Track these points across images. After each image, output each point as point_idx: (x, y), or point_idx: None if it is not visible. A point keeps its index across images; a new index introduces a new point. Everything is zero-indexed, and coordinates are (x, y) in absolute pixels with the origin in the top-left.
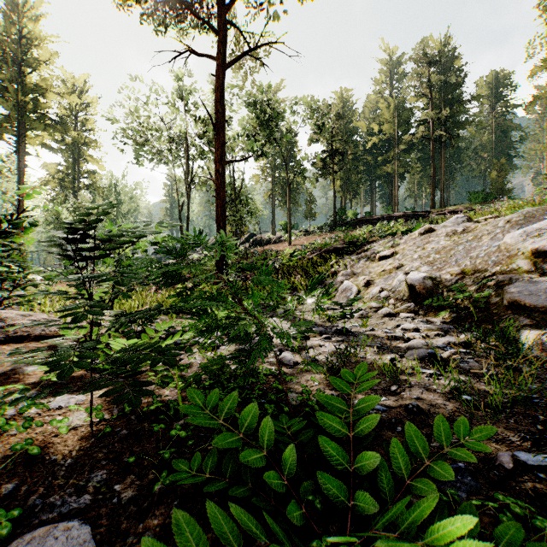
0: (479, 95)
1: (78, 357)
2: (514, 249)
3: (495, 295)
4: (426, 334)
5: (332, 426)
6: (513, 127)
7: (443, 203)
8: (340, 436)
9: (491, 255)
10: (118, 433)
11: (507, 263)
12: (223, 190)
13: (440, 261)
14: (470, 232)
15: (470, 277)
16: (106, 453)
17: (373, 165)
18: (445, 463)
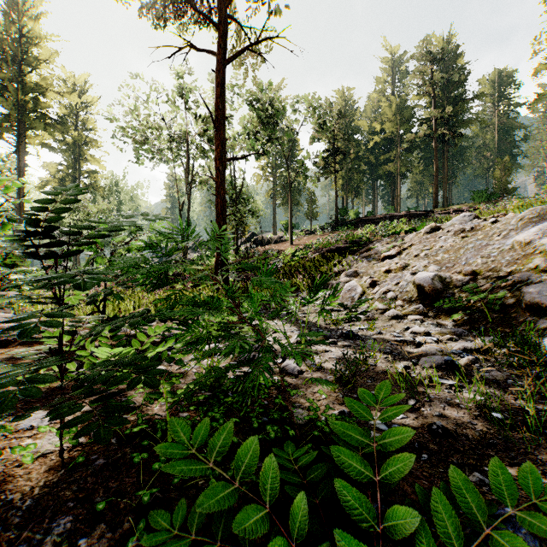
0: (482, 93)
1: (28, 381)
2: (530, 247)
3: (510, 296)
4: (438, 338)
5: (352, 466)
6: (516, 126)
7: (445, 203)
8: (363, 480)
9: (505, 254)
10: (92, 463)
11: (522, 263)
12: (223, 188)
13: (449, 260)
14: (479, 230)
15: (482, 277)
16: (75, 491)
17: (374, 164)
18: (517, 537)
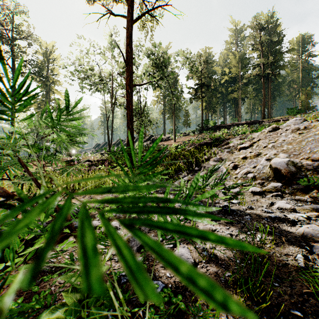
0: (293, 48)
1: None
2: None
3: None
4: (306, 215)
5: None
6: (313, 69)
7: (269, 116)
8: None
9: None
10: None
11: None
12: (131, 103)
13: (294, 149)
14: (310, 128)
15: None
16: None
17: (225, 93)
18: None
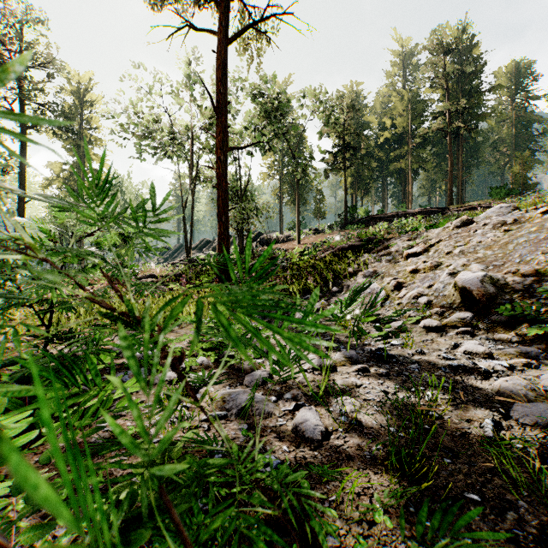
0: (499, 84)
1: None
2: None
3: None
4: (508, 363)
5: None
6: (534, 120)
7: (460, 200)
8: None
9: None
10: None
11: None
12: (225, 179)
13: (495, 257)
14: (524, 222)
15: None
16: None
17: (384, 161)
18: None
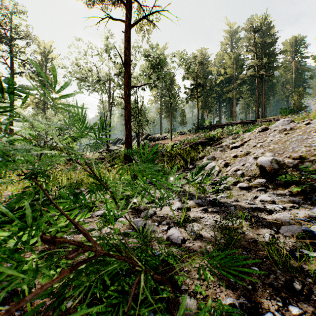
0: (285, 49)
1: None
2: None
3: None
4: (283, 206)
5: None
6: (305, 70)
7: (263, 115)
8: None
9: None
10: None
11: None
12: (129, 104)
13: (279, 149)
14: (296, 129)
15: (308, 160)
16: None
17: (220, 93)
18: None
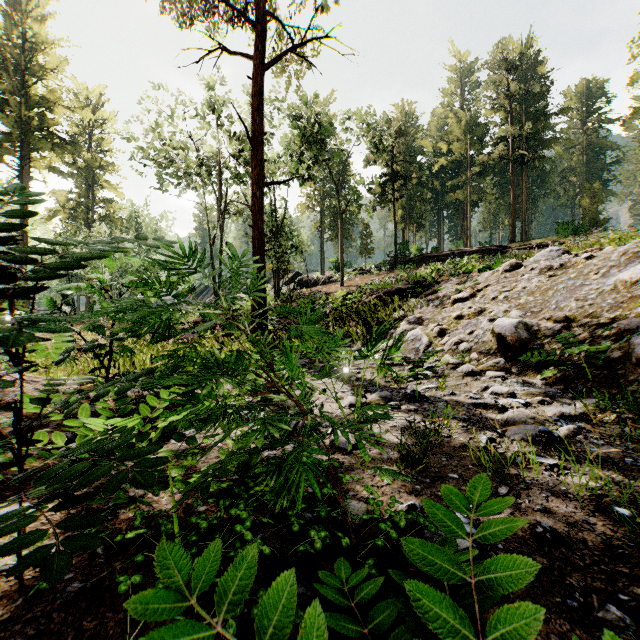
0: (567, 107)
1: None
2: (637, 288)
3: (615, 348)
4: (526, 401)
5: (441, 616)
6: (607, 146)
7: (524, 237)
8: None
9: (605, 296)
10: (63, 589)
11: (628, 307)
12: (261, 218)
13: (535, 304)
14: (570, 267)
15: (578, 325)
16: (31, 635)
17: (440, 191)
18: None
